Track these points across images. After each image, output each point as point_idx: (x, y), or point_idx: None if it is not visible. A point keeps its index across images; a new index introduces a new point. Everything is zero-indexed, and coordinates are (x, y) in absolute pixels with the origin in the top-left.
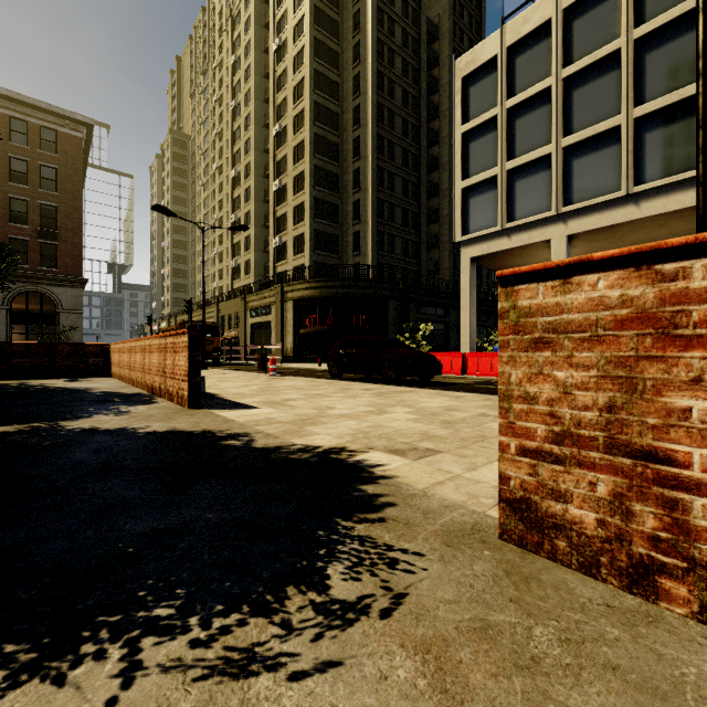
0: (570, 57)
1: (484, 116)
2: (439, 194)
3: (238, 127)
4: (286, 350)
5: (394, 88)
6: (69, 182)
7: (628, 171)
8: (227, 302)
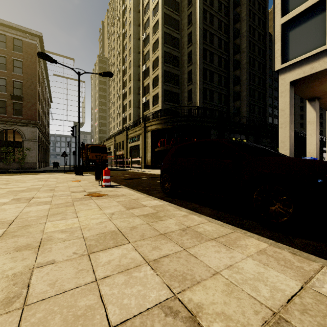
0: None
1: None
2: (239, 67)
3: (125, 43)
4: (147, 161)
5: (213, 0)
6: (29, 69)
7: None
8: (118, 135)
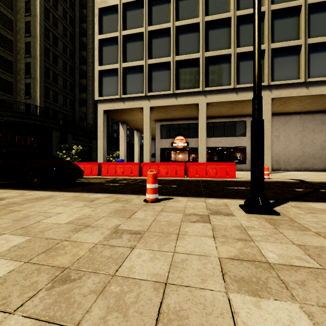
0: (151, 23)
1: (111, 34)
2: (86, 78)
3: None
4: None
5: (58, 4)
6: None
7: (173, 83)
8: None
